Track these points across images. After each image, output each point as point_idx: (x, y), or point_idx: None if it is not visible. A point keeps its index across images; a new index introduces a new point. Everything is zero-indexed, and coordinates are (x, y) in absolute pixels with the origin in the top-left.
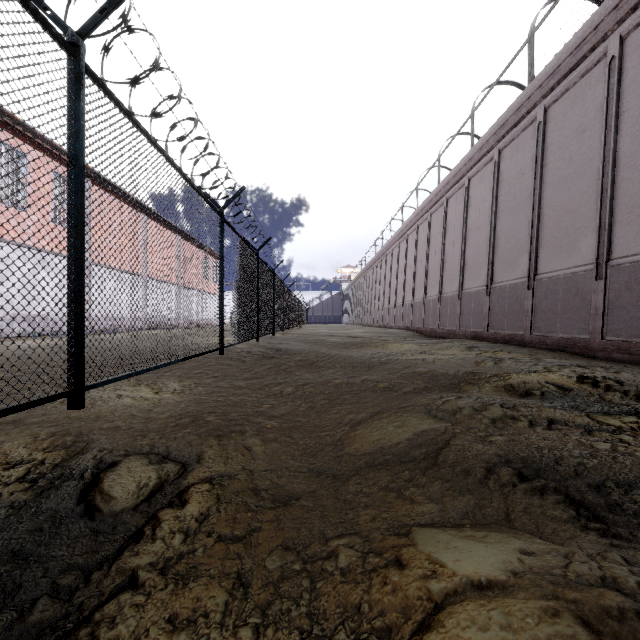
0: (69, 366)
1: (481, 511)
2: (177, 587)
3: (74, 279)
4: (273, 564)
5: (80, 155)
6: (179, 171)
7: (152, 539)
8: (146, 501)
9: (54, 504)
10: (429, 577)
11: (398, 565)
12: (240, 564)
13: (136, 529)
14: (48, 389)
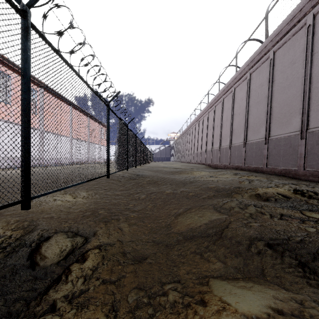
0: (21, 186)
1: (247, 268)
2: (78, 312)
3: (24, 139)
4: (132, 299)
5: (27, 71)
6: (85, 82)
7: (66, 282)
8: (64, 259)
9: (14, 261)
10: (221, 312)
11: (202, 303)
12: (113, 298)
13: (57, 276)
14: (18, 196)
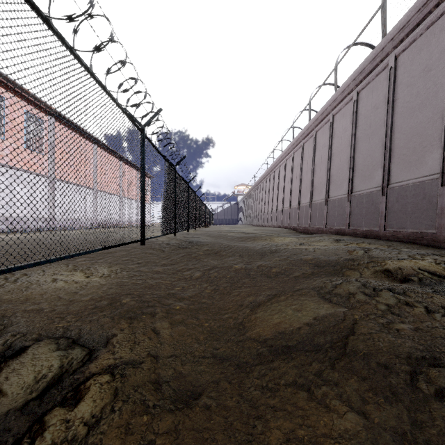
0: None
1: (424, 435)
2: None
3: None
4: None
5: None
6: (99, 83)
7: None
8: (38, 399)
9: None
10: None
11: None
12: None
13: (13, 441)
14: None
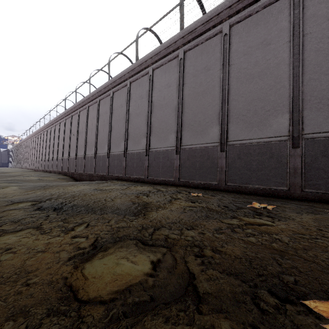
0: None
1: None
2: None
3: None
4: None
5: None
6: None
7: None
8: None
9: None
10: None
11: None
12: None
13: None
14: None
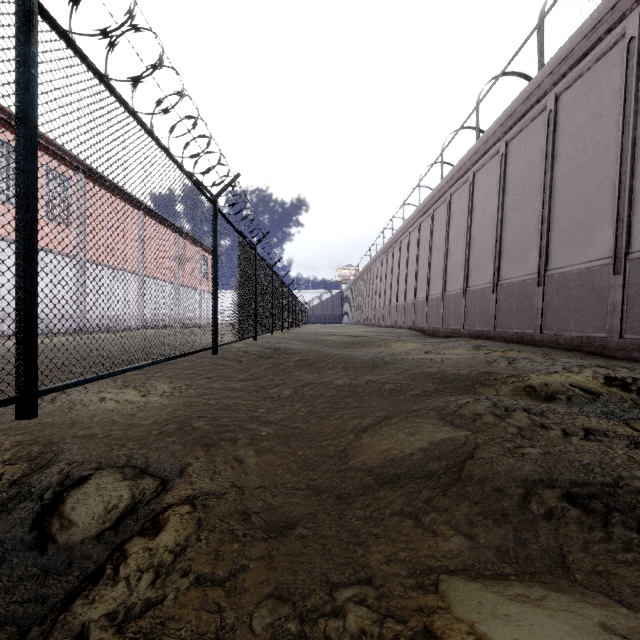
0: (17, 367)
1: (526, 550)
2: None
3: (23, 261)
4: (261, 623)
5: (30, 111)
6: (164, 150)
7: (113, 582)
8: (113, 528)
9: (1, 533)
10: None
11: (429, 638)
12: (219, 621)
13: (95, 567)
14: None
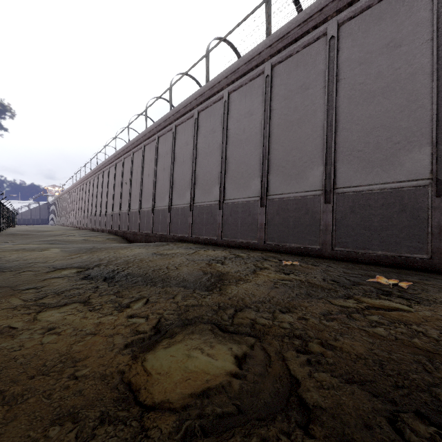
0: None
1: None
2: None
3: None
4: None
5: None
6: None
7: None
8: None
9: None
10: None
11: None
12: None
13: None
14: None
